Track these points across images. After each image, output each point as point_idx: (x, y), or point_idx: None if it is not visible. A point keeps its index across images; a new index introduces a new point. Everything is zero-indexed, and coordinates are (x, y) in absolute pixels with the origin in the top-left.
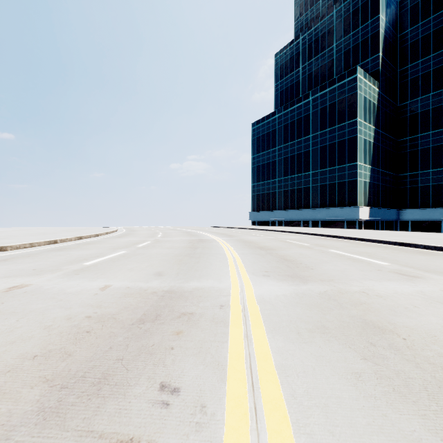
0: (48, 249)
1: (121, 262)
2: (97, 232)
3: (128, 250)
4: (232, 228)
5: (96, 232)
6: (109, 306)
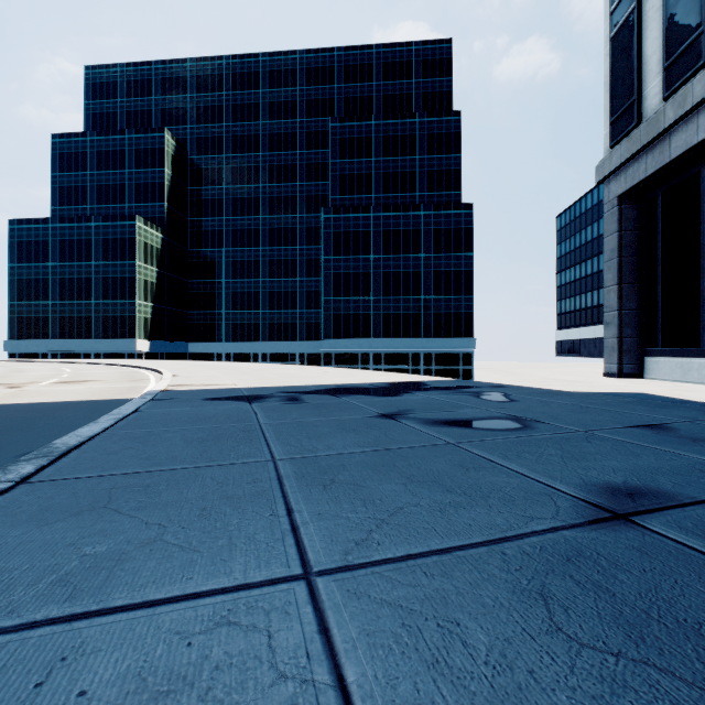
0: None
1: None
2: None
3: None
4: None
5: None
6: None
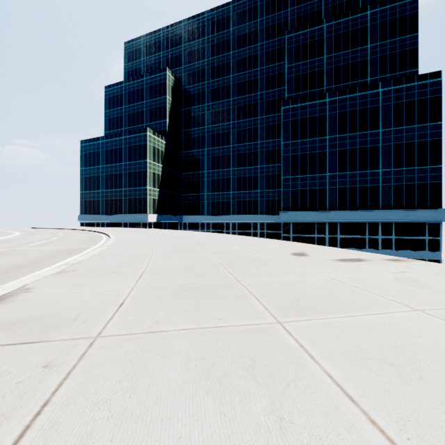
0: None
1: None
2: None
3: None
4: (49, 229)
5: None
6: None
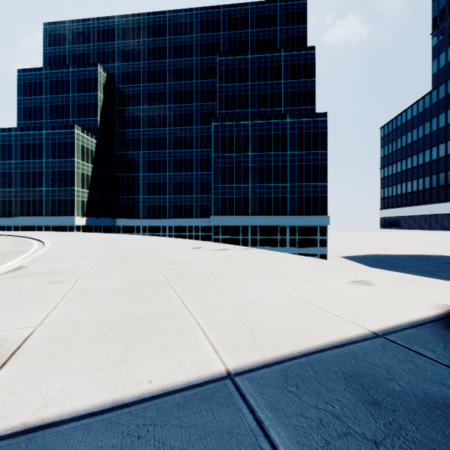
0: None
1: None
2: None
3: None
4: None
5: None
6: None
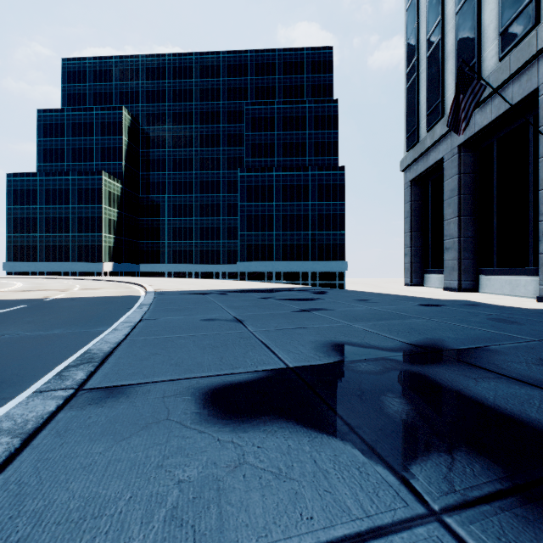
0: None
1: None
2: None
3: None
4: None
5: None
6: None
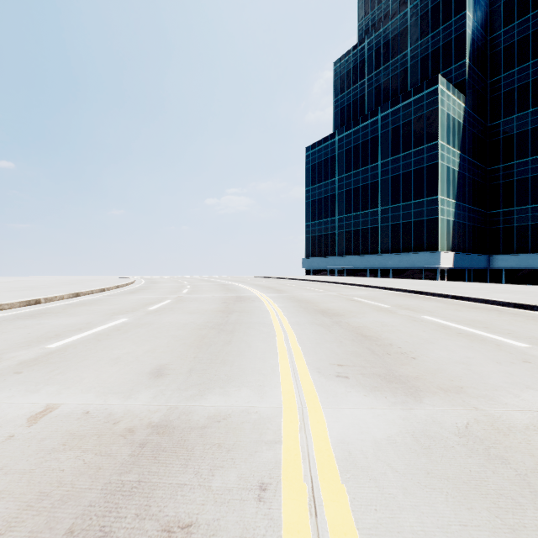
0: (18, 315)
1: (108, 343)
2: (104, 286)
3: (132, 316)
4: (281, 279)
5: (103, 286)
6: (6, 492)
